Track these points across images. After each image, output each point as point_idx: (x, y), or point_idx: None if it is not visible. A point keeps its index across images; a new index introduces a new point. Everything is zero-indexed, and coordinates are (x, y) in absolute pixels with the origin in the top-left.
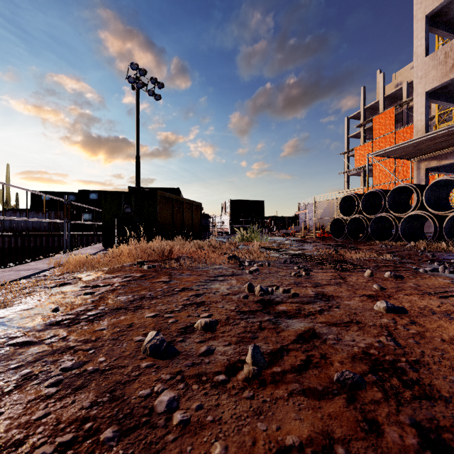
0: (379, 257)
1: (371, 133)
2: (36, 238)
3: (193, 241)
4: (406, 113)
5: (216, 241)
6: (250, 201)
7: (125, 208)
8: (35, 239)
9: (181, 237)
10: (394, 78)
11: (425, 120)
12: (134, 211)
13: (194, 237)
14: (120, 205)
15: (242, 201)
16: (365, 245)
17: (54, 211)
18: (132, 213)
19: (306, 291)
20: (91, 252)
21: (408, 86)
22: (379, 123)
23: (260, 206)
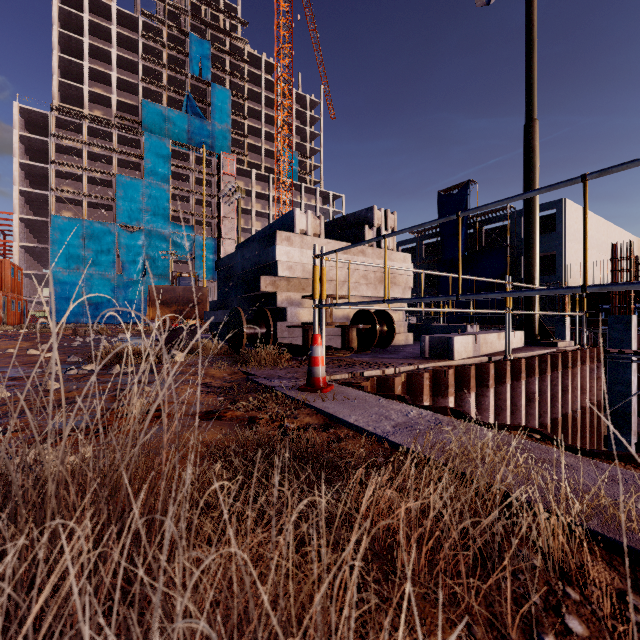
0: None
1: None
2: None
3: None
4: None
5: None
6: None
7: None
8: None
9: None
10: None
11: None
12: None
13: None
14: None
15: None
16: None
17: None
18: None
19: None
20: None
21: None
22: None
23: None
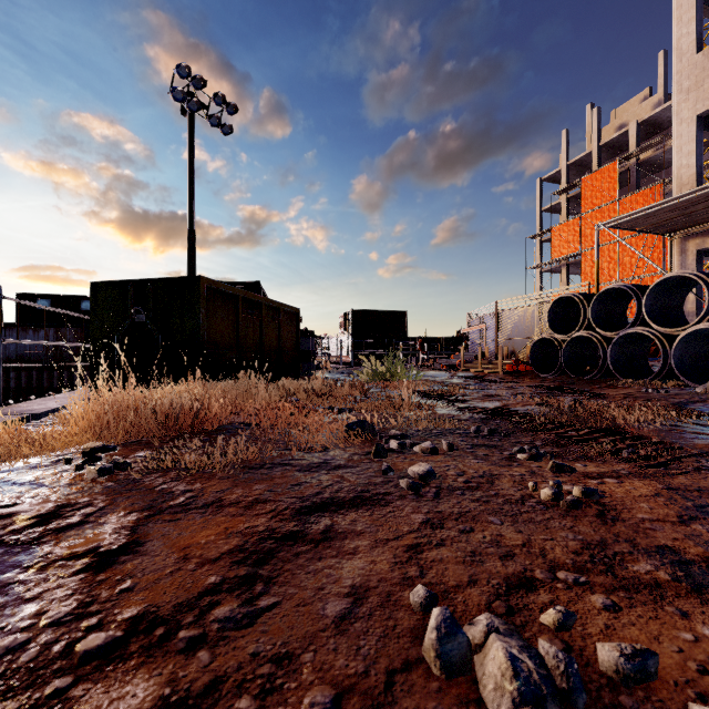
0: (685, 420)
1: (577, 205)
2: (21, 373)
3: (281, 380)
4: (635, 171)
5: (324, 381)
6: (385, 312)
7: (134, 314)
8: (18, 375)
9: (258, 372)
10: (614, 117)
11: (697, 166)
12: (153, 319)
13: (283, 373)
14: (126, 307)
15: (372, 312)
16: (603, 386)
17: (54, 326)
18: (148, 323)
19: (706, 640)
20: (44, 408)
21: (639, 129)
22: (591, 188)
23: (401, 321)
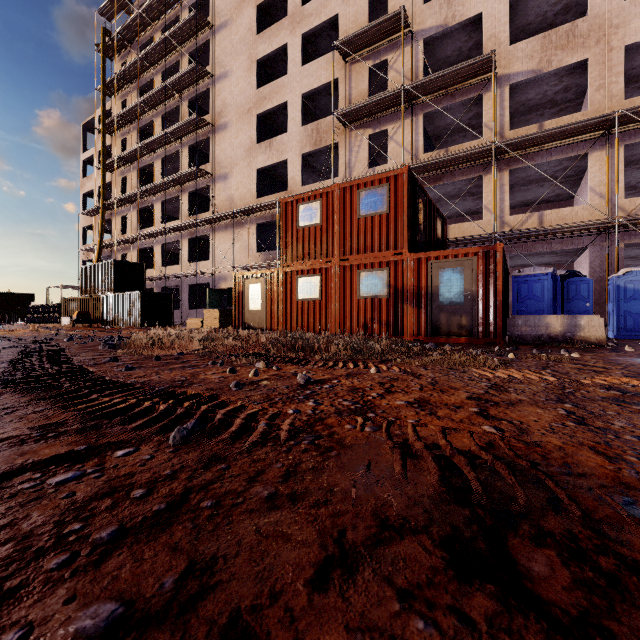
0: None
1: None
2: None
3: None
4: None
5: None
6: (16, 294)
7: None
8: None
9: None
10: None
11: None
12: None
13: None
14: None
15: (3, 293)
16: None
17: None
18: None
19: None
20: None
21: None
22: None
23: (30, 300)
